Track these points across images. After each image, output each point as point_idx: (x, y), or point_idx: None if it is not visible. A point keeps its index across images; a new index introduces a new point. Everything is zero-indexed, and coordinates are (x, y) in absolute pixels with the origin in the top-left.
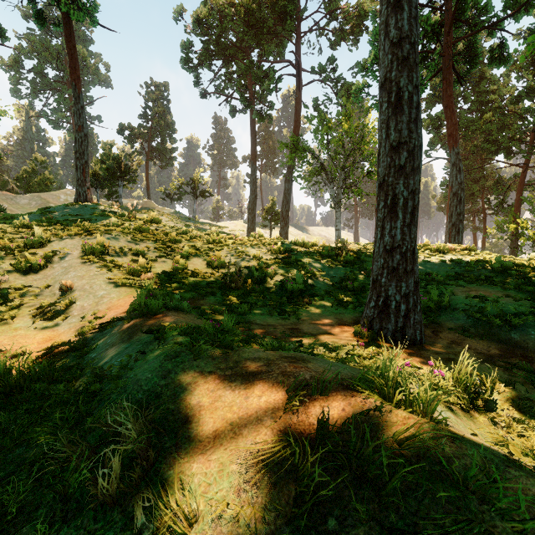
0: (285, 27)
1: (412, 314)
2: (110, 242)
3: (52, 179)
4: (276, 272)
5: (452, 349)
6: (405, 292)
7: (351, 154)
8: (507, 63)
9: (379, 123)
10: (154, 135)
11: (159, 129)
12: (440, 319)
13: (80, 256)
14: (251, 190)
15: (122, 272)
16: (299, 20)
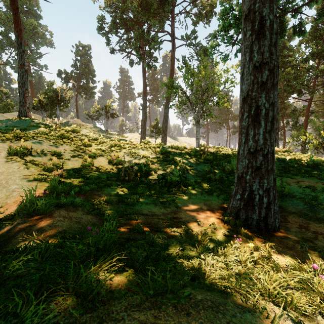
0: (164, 9)
1: (272, 206)
2: (34, 145)
3: (12, 104)
4: (159, 168)
5: (305, 234)
6: (266, 188)
7: (206, 91)
8: (304, 34)
9: (242, 49)
10: (81, 77)
11: (84, 74)
12: (283, 205)
13: (6, 156)
14: (143, 113)
15: (38, 169)
16: (173, 6)
